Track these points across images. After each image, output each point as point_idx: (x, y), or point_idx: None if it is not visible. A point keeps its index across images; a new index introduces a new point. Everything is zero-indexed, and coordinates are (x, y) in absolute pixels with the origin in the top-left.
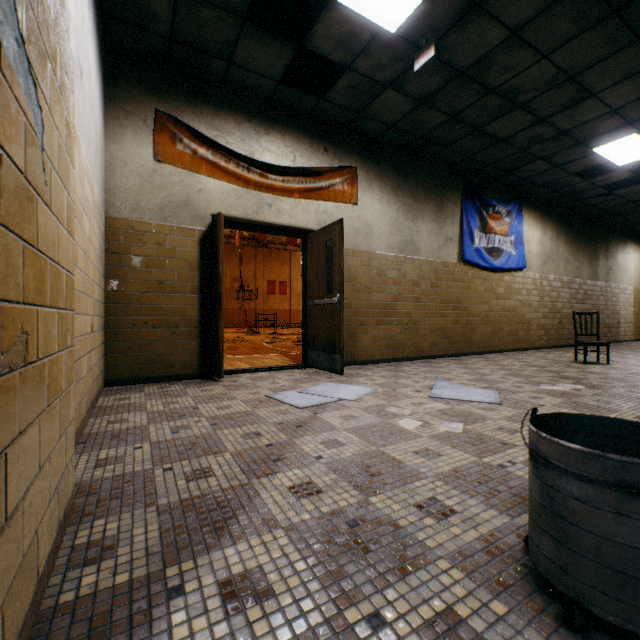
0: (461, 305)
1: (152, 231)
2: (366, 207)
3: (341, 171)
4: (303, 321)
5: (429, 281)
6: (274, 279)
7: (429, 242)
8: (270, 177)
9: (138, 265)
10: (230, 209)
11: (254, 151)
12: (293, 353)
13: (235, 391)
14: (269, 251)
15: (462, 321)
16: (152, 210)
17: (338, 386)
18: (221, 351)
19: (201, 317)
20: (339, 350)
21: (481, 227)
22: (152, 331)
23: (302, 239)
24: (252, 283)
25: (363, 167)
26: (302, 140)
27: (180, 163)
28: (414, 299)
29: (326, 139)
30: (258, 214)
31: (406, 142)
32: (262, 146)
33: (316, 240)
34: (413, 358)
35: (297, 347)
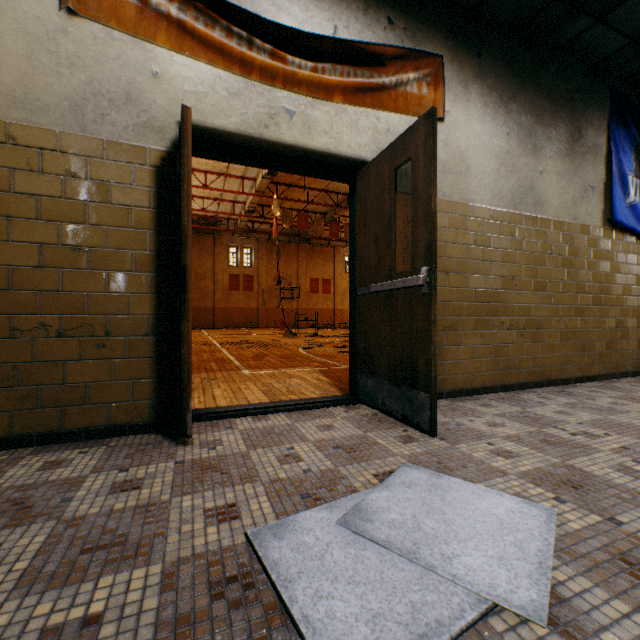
0: (607, 296)
1: (56, 148)
2: (458, 127)
3: (416, 61)
4: (350, 322)
5: (559, 256)
6: (317, 277)
7: (559, 191)
8: (290, 60)
9: (26, 213)
10: (214, 115)
11: (260, 11)
12: (335, 367)
13: (185, 496)
14: (312, 247)
15: (609, 322)
16: (56, 107)
17: (442, 491)
18: (186, 383)
19: (157, 315)
20: (426, 383)
21: (637, 170)
22: (56, 342)
23: (348, 184)
24: (294, 281)
25: (453, 58)
26: (348, 0)
27: (114, 20)
28: (535, 285)
29: (390, 3)
30: (268, 127)
31: (528, 13)
32: (275, 4)
33: (374, 175)
34: (534, 384)
35: (340, 356)
